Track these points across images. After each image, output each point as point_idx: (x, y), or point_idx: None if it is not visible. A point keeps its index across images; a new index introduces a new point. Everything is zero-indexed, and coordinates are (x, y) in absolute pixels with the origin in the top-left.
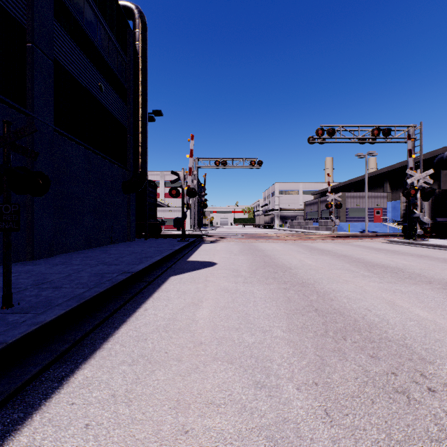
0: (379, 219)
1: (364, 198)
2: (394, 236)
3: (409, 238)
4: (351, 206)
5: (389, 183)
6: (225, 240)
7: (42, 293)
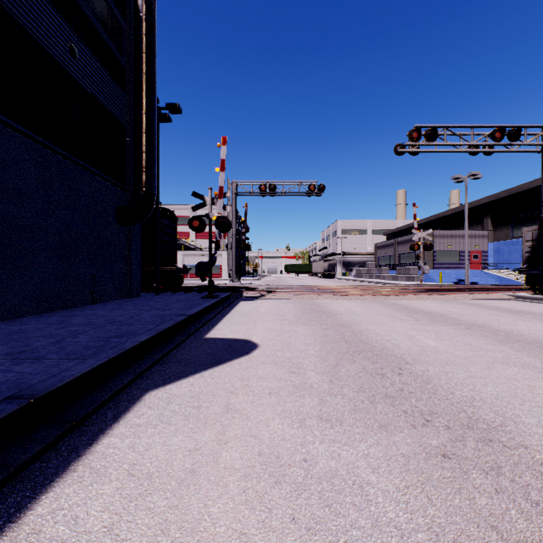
0: (477, 266)
1: (458, 238)
2: (519, 289)
3: None
4: (440, 248)
5: (490, 218)
6: (274, 295)
7: None
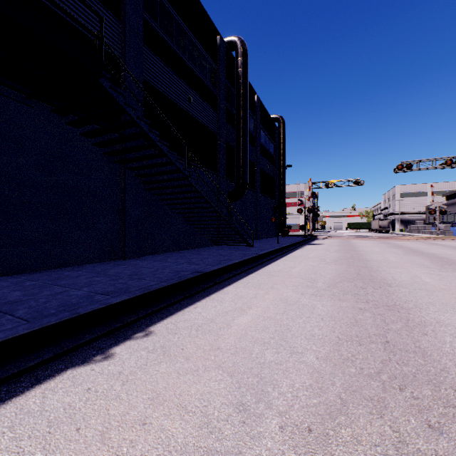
0: None
1: None
2: None
3: None
4: None
5: None
6: (331, 238)
7: (280, 243)
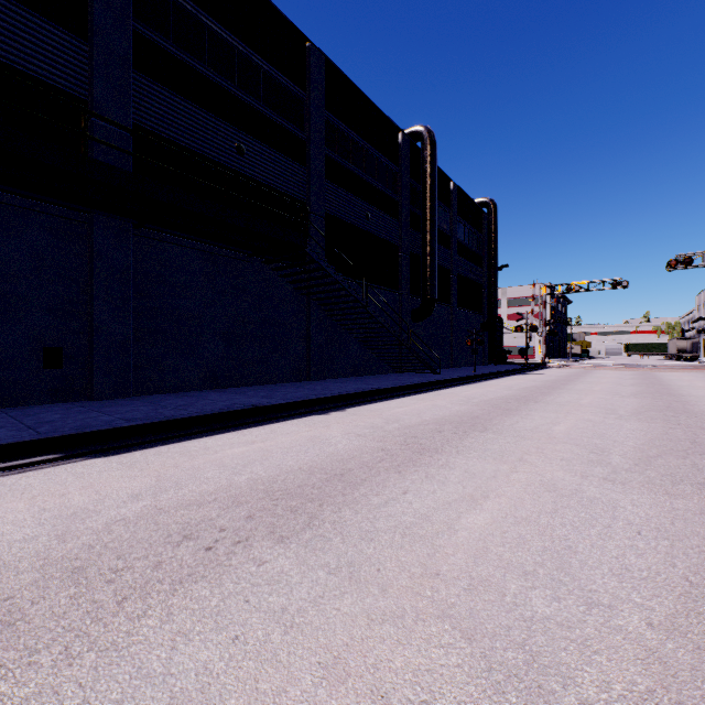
0: None
1: None
2: None
3: None
4: None
5: None
6: (568, 367)
7: (478, 372)
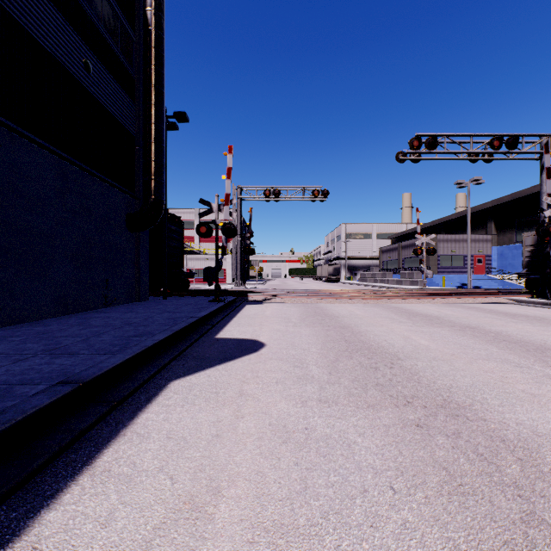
0: (481, 270)
1: (462, 242)
2: (518, 293)
3: (543, 296)
4: (444, 252)
5: (494, 222)
6: (279, 299)
7: None
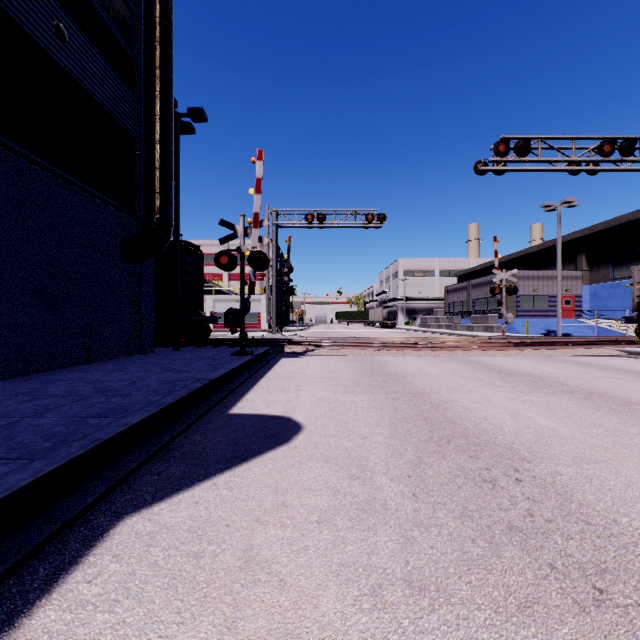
0: (569, 313)
1: (546, 280)
2: (630, 343)
3: None
4: (525, 292)
5: (585, 255)
6: (324, 351)
7: None
